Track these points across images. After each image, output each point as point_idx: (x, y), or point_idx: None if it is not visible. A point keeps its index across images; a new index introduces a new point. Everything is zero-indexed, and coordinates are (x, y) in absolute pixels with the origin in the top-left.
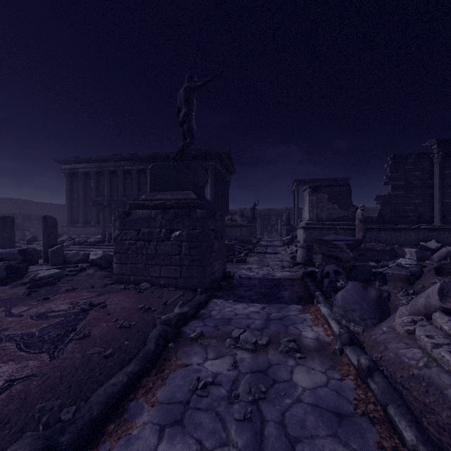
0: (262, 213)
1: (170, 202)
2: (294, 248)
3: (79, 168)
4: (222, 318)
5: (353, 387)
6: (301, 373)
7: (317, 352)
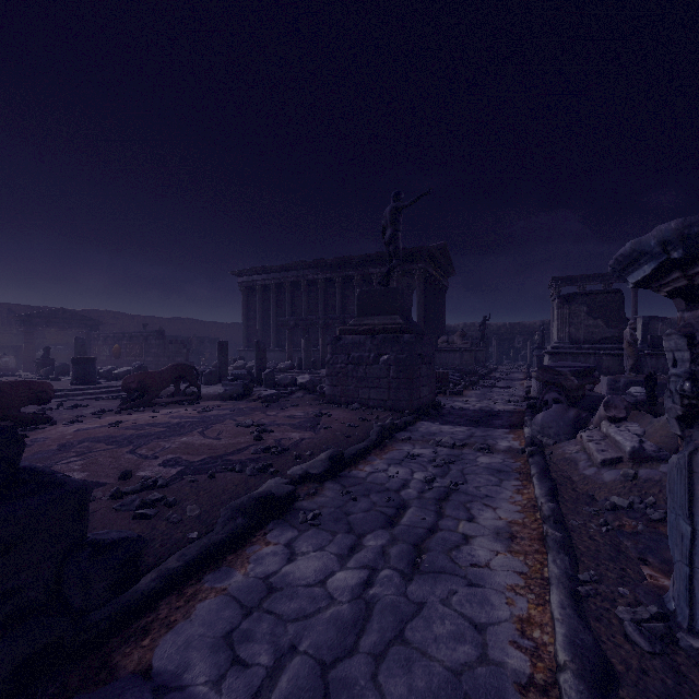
0: (500, 330)
1: (379, 328)
2: None
3: (257, 281)
4: (428, 432)
5: (520, 465)
6: (485, 458)
7: (504, 452)
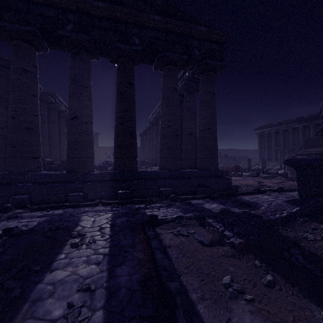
0: None
1: (312, 153)
2: None
3: (265, 131)
4: None
5: None
6: None
7: None
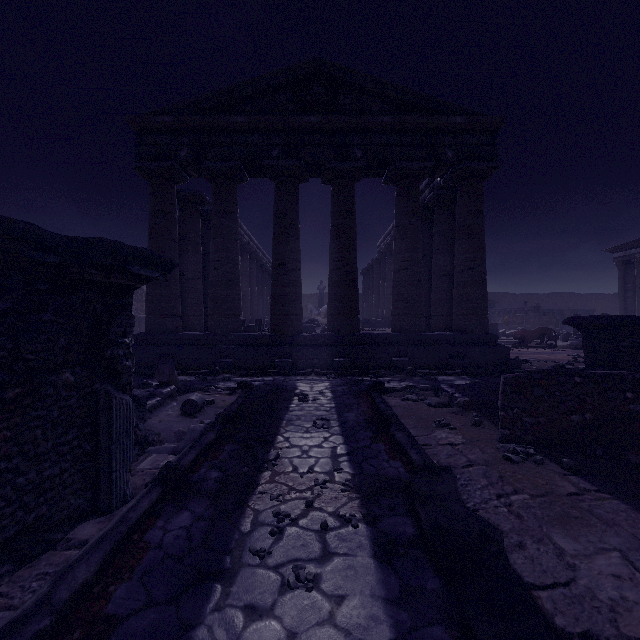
0: None
1: None
2: None
3: (635, 254)
4: None
5: None
6: None
7: None
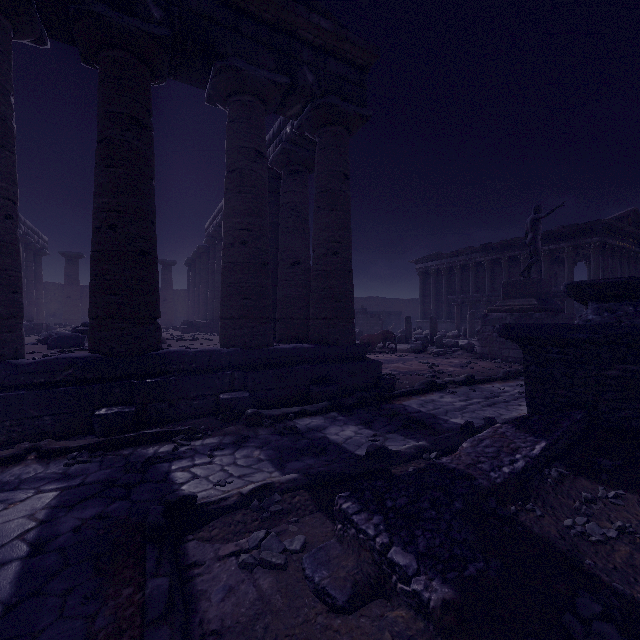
0: None
1: (516, 308)
2: None
3: (431, 266)
4: None
5: None
6: None
7: None
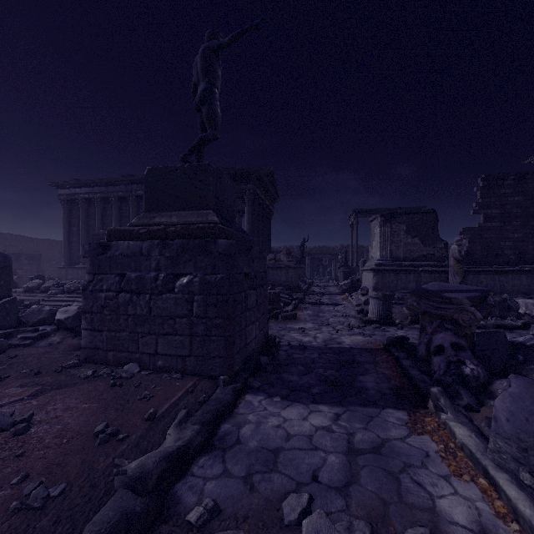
0: (312, 251)
1: (175, 227)
2: (362, 298)
3: (80, 194)
4: (261, 450)
5: None
6: None
7: None
